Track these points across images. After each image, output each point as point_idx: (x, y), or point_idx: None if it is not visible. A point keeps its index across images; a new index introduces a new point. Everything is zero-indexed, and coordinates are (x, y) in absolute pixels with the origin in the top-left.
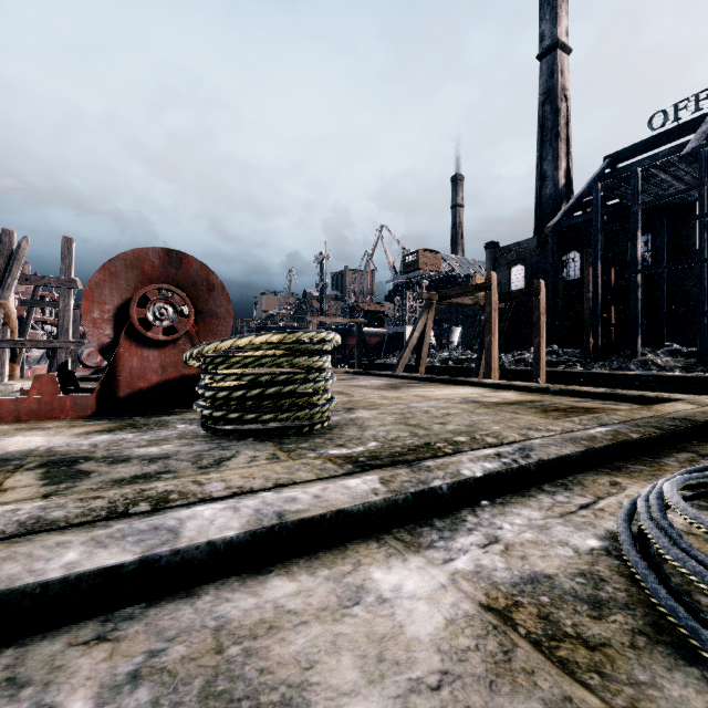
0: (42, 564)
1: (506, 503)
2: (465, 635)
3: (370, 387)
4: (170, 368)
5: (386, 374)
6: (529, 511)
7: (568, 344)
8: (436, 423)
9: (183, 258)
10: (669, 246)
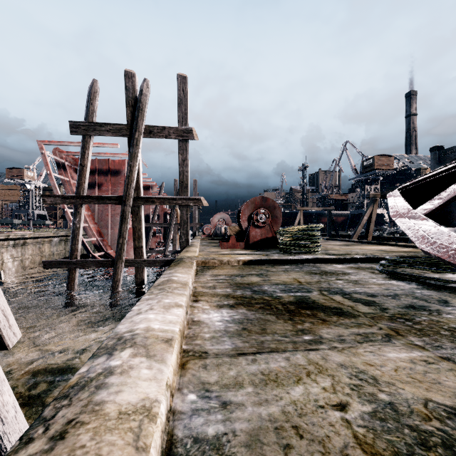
0: (288, 257)
1: (364, 263)
2: (345, 267)
3: (335, 245)
4: (263, 235)
5: (345, 240)
6: (368, 264)
7: None
8: None
9: (266, 199)
10: None
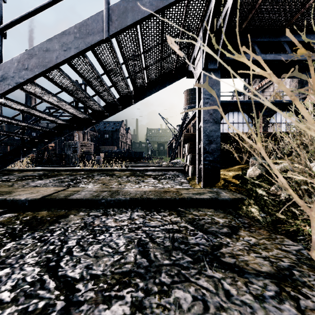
0: None
1: None
2: None
3: None
4: None
5: None
6: None
7: None
8: None
9: None
10: None
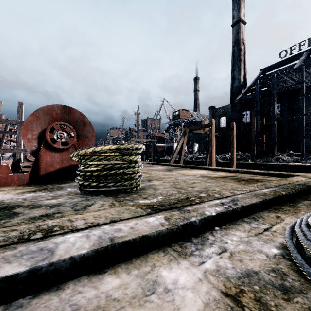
0: None
1: (227, 228)
2: None
3: (158, 170)
4: (65, 161)
5: (166, 164)
6: (239, 233)
7: (244, 151)
8: (189, 186)
9: (71, 110)
10: (288, 108)
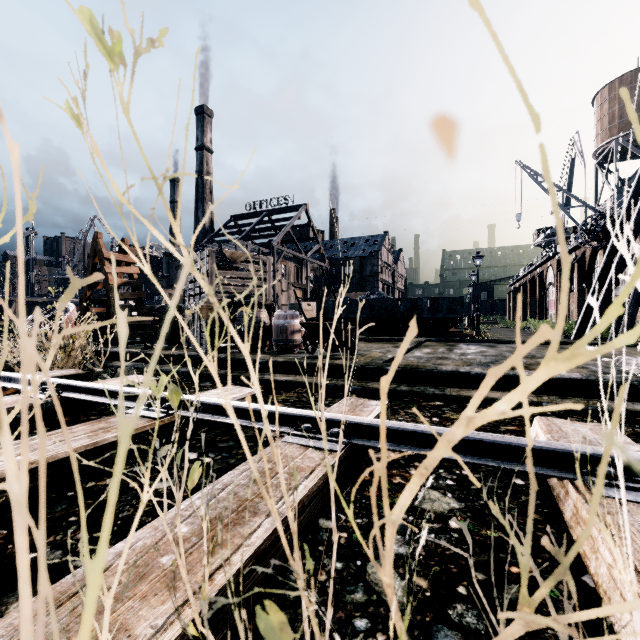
0: None
1: None
2: None
3: None
4: None
5: None
6: None
7: None
8: None
9: None
10: None
